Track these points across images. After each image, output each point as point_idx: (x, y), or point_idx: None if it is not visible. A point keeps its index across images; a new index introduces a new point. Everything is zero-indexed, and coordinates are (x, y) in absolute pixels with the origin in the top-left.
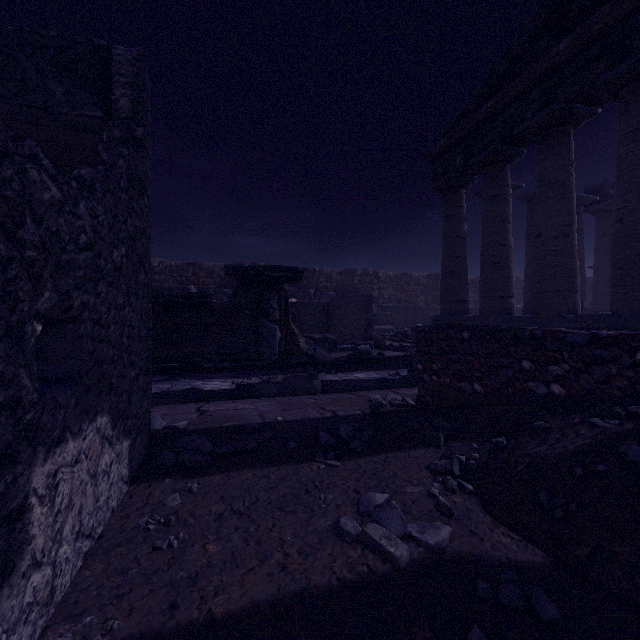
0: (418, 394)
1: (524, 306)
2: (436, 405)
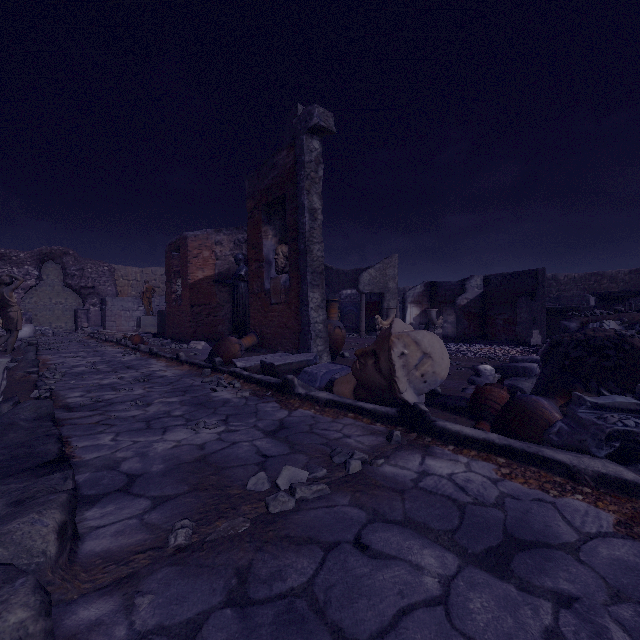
0: None
1: None
2: None
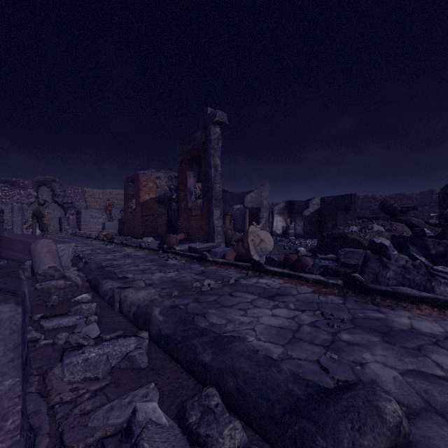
0: None
1: None
2: None
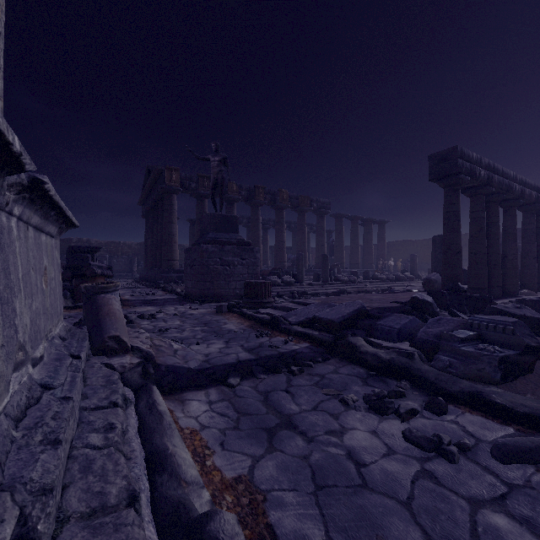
0: None
1: None
2: None
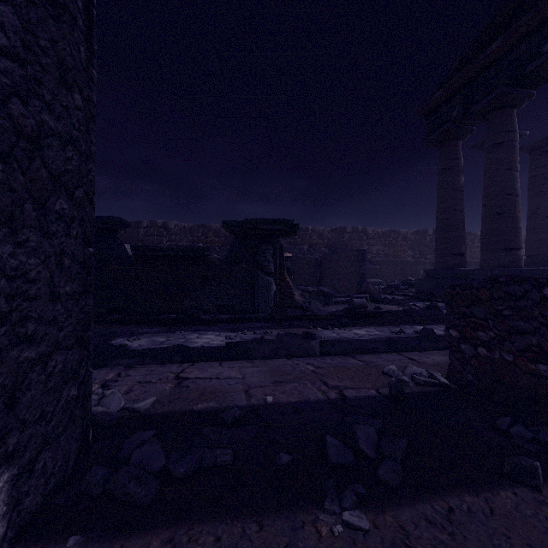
0: (450, 368)
1: (526, 259)
2: (485, 389)
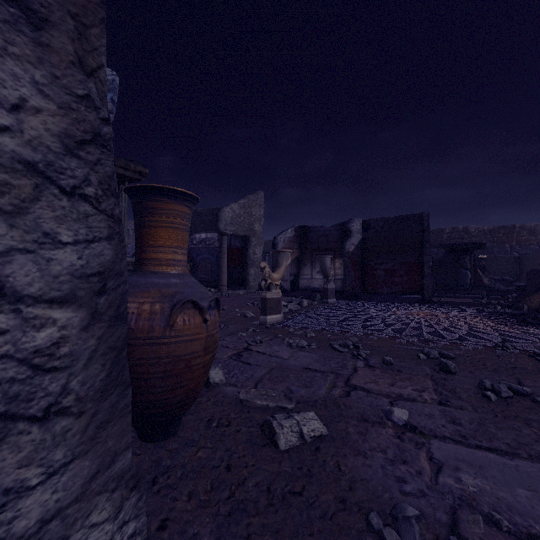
0: None
1: None
2: None
